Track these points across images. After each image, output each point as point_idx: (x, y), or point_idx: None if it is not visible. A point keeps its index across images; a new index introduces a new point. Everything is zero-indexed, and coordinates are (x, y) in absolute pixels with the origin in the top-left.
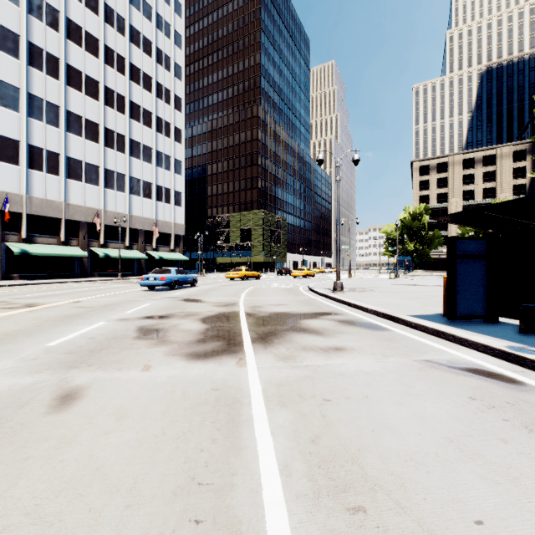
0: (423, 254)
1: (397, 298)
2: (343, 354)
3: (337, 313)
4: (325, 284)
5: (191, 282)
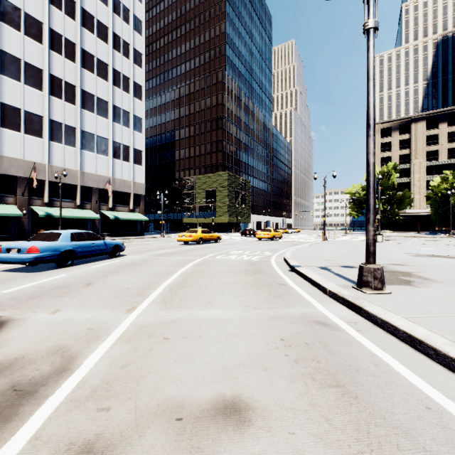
0: (391, 214)
1: None
2: None
3: None
4: (309, 254)
5: (107, 251)
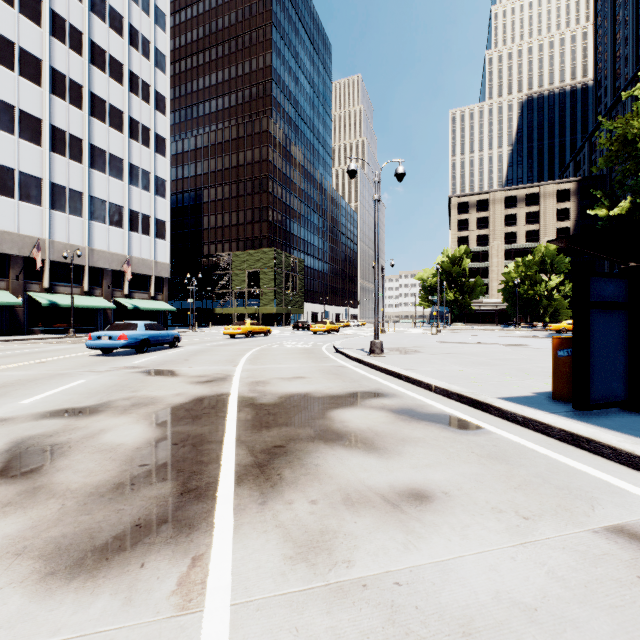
0: (463, 305)
1: (459, 363)
2: (436, 519)
3: (385, 392)
4: (355, 343)
5: (169, 341)
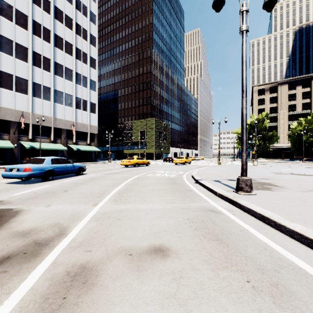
0: (264, 147)
1: None
2: None
3: None
4: (208, 173)
5: (75, 171)
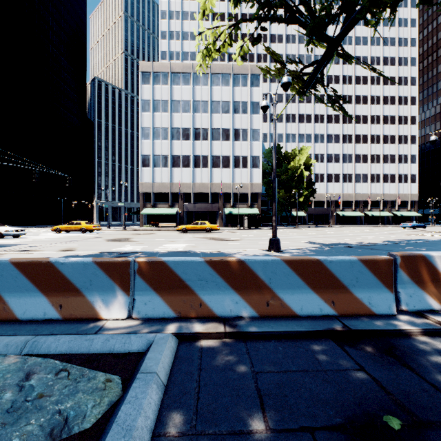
0: None
1: None
2: None
3: None
4: None
5: (422, 226)
